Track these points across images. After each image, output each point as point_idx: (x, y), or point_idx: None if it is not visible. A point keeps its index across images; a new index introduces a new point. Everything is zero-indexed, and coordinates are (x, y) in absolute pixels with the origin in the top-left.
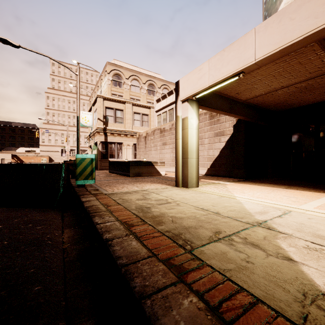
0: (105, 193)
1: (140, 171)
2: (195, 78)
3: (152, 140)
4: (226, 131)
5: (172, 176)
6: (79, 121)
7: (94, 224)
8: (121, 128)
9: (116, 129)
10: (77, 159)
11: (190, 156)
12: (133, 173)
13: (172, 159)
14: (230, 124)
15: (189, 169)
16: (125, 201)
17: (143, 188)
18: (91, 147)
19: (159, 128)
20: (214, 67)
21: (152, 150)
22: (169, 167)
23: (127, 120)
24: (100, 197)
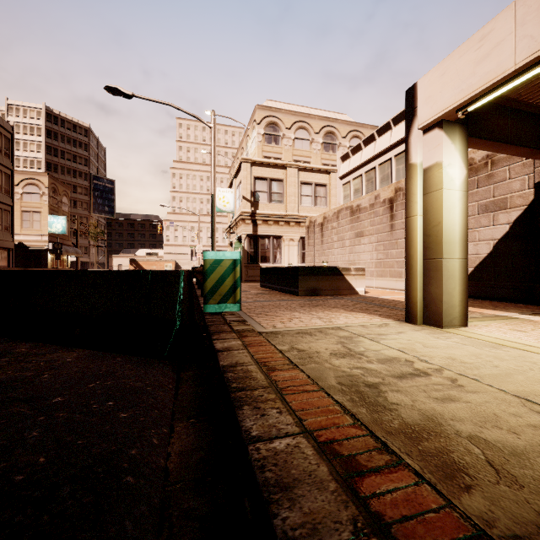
0: (260, 330)
1: (317, 285)
2: (467, 64)
3: (335, 230)
4: (512, 198)
5: (382, 296)
6: (214, 203)
7: (240, 433)
8: (279, 211)
9: (271, 214)
10: (207, 261)
11: (446, 254)
12: (304, 290)
13: (375, 263)
14: (525, 181)
15: (444, 285)
16: (305, 358)
17: (335, 323)
18: (232, 245)
19: (348, 206)
20: (537, 14)
21: (335, 247)
22: (369, 278)
23: (289, 197)
24: (251, 340)
